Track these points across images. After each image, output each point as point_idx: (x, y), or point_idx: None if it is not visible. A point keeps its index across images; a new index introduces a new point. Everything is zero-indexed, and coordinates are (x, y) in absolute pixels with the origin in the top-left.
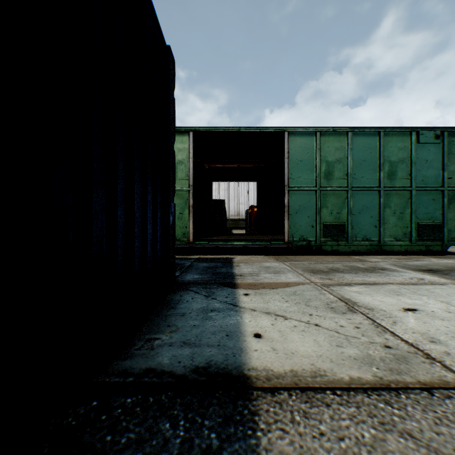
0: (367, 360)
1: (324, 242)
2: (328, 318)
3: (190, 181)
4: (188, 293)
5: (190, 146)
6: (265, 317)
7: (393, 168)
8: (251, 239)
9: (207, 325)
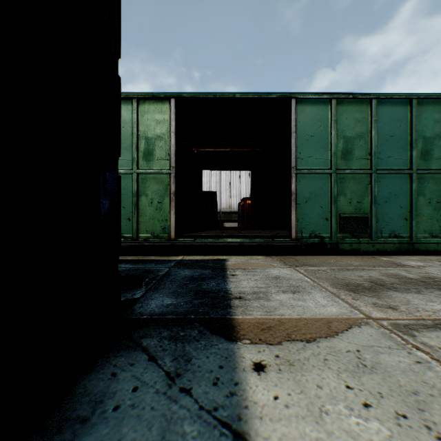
0: None
1: (341, 238)
2: None
3: (172, 162)
4: (133, 364)
5: (172, 116)
6: None
7: (428, 146)
8: (248, 235)
9: None
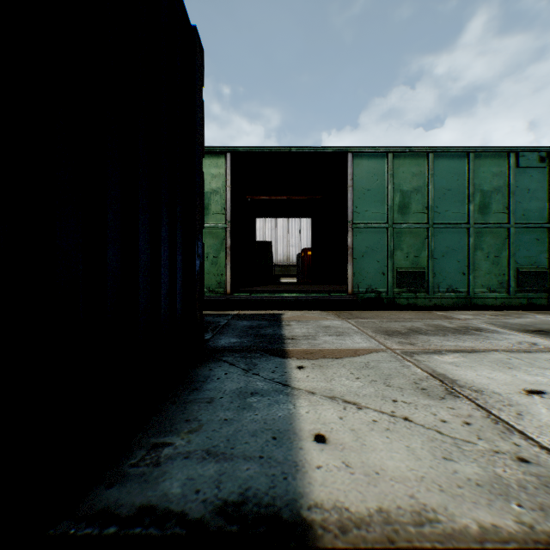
0: (498, 486)
1: (398, 293)
2: (420, 406)
3: (227, 216)
4: (221, 366)
5: (227, 171)
6: (329, 405)
7: (486, 200)
8: (305, 289)
9: (244, 419)
